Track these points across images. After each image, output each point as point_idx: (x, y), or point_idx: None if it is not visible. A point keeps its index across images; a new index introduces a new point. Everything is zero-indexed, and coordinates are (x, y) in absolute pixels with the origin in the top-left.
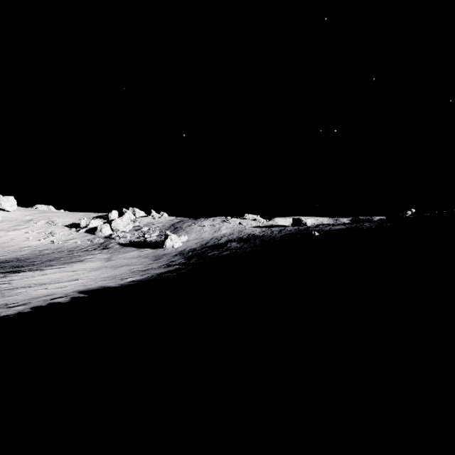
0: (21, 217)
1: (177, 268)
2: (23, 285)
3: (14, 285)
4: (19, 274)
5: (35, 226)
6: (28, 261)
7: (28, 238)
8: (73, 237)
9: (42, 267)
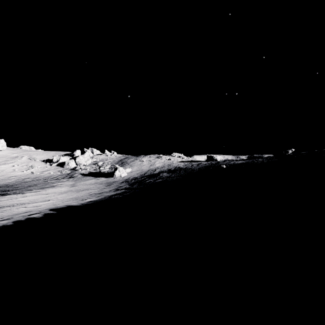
0: (9, 154)
1: (123, 191)
2: (8, 204)
3: (1, 204)
4: (6, 196)
5: (19, 161)
6: (14, 187)
7: (14, 170)
8: (48, 169)
9: (23, 191)
